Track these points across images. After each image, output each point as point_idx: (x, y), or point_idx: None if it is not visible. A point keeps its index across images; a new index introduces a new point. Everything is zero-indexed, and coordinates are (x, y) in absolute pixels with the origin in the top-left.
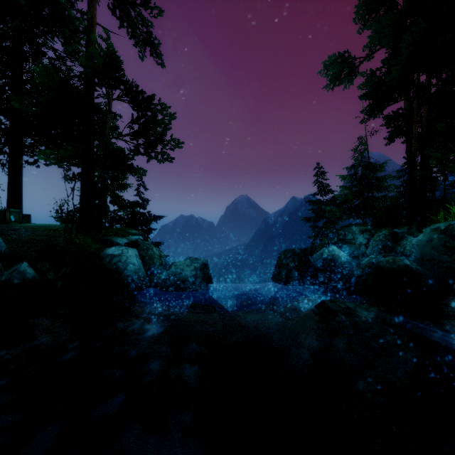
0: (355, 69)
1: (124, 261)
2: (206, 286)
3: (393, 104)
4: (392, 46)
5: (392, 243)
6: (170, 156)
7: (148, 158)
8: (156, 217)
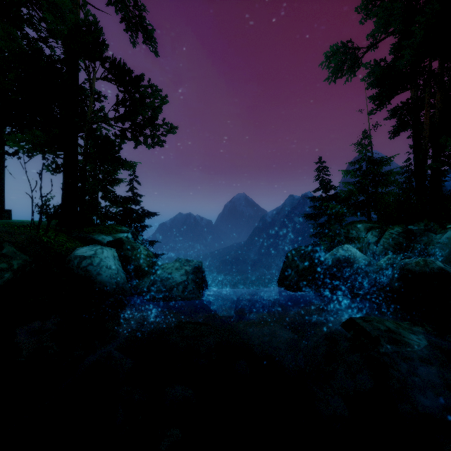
0: (359, 60)
1: (97, 265)
2: (199, 293)
3: (403, 92)
4: (403, 30)
5: (407, 241)
6: (161, 143)
7: (136, 145)
8: (149, 214)
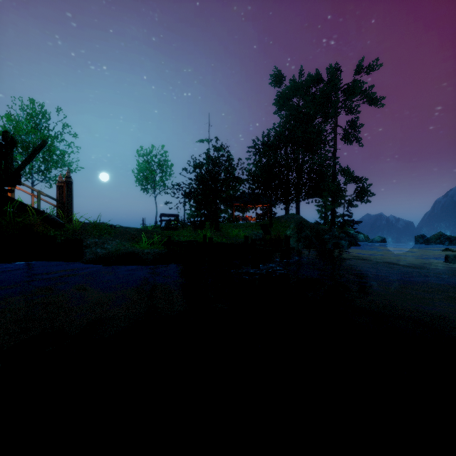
0: None
1: (359, 236)
2: (384, 244)
3: None
4: None
5: None
6: (370, 201)
7: (361, 202)
8: (357, 222)
